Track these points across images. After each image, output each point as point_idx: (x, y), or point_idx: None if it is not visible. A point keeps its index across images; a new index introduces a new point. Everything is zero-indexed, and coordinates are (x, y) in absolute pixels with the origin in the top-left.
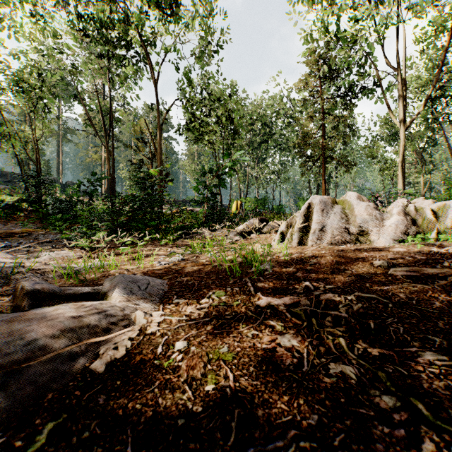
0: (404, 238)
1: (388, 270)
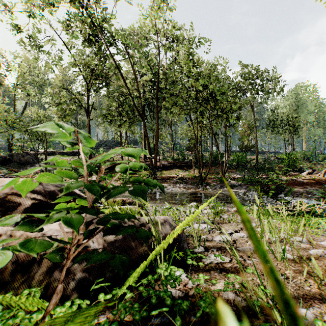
0: None
1: None
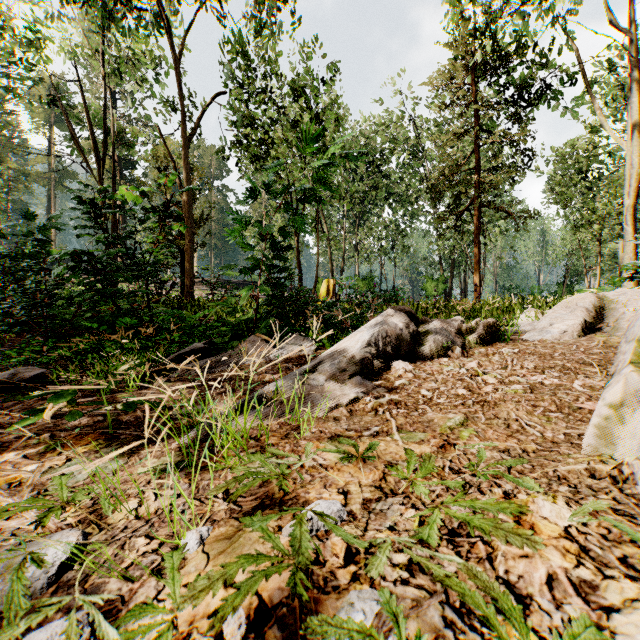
0: None
1: None
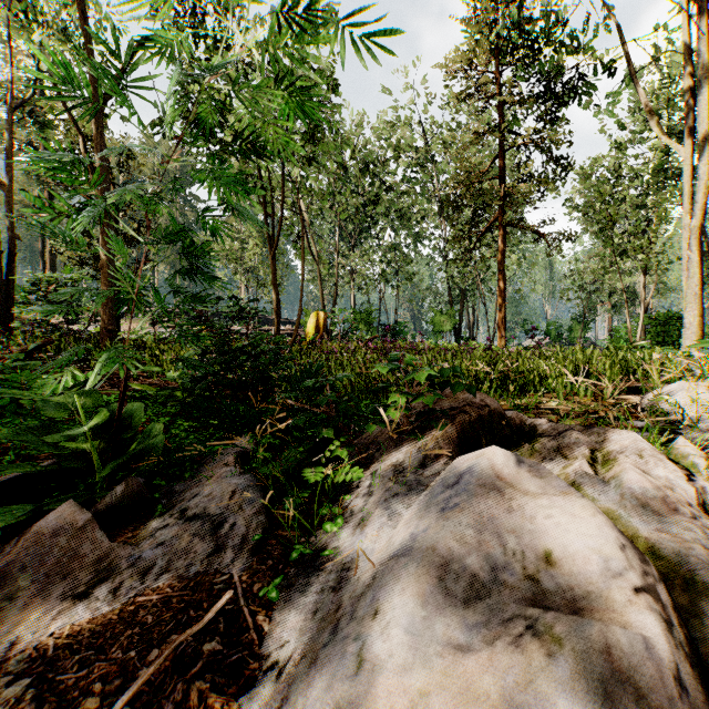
0: None
1: None
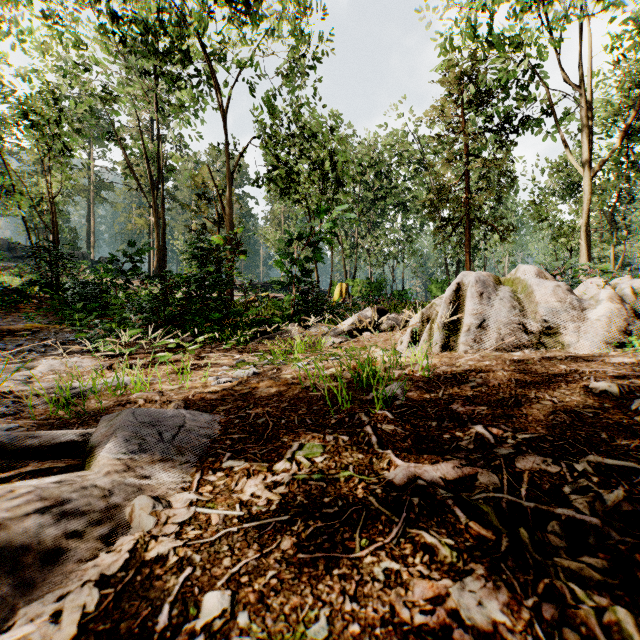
0: (623, 340)
1: (630, 403)
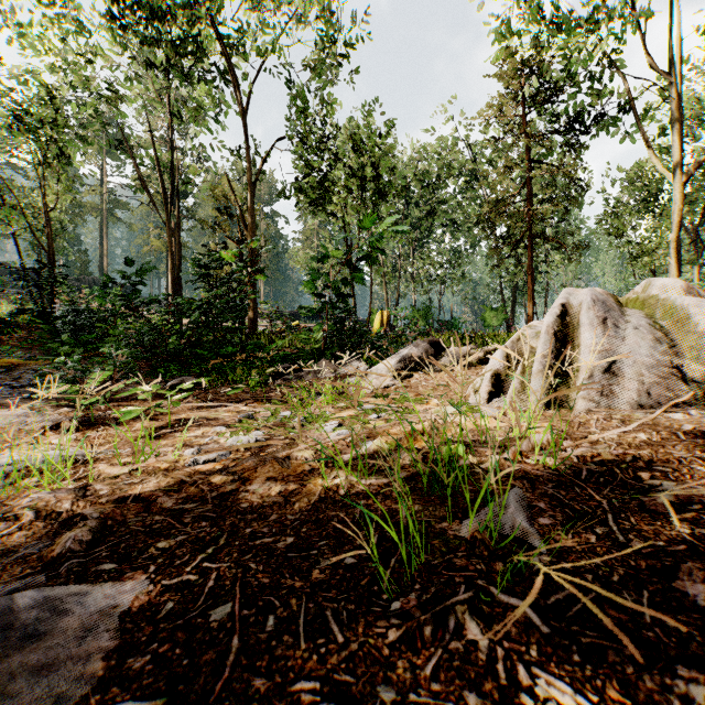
0: None
1: None
